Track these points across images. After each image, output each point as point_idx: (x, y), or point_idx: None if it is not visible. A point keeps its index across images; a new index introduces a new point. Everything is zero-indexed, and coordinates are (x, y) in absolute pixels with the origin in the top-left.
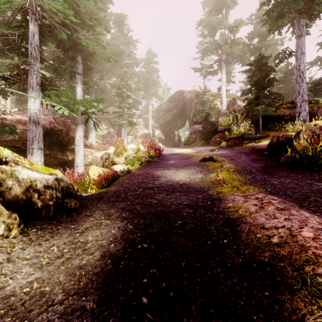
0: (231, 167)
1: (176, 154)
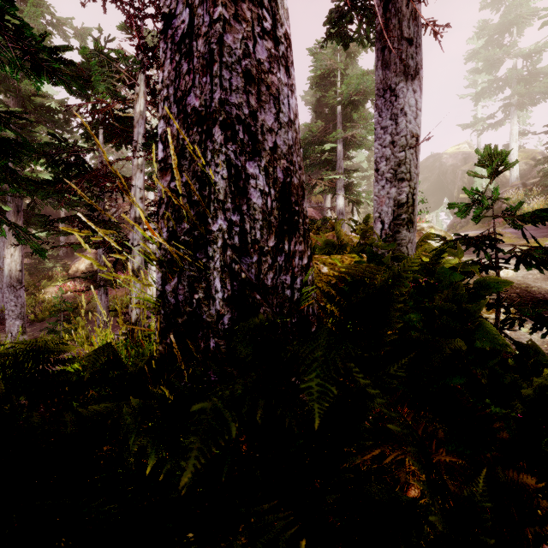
0: (513, 236)
1: None
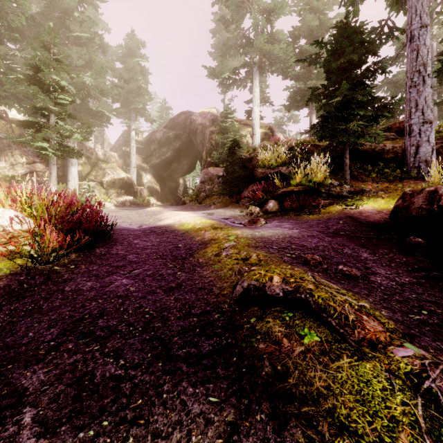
0: None
1: (160, 232)
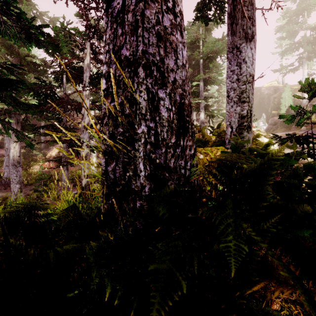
0: None
1: None
